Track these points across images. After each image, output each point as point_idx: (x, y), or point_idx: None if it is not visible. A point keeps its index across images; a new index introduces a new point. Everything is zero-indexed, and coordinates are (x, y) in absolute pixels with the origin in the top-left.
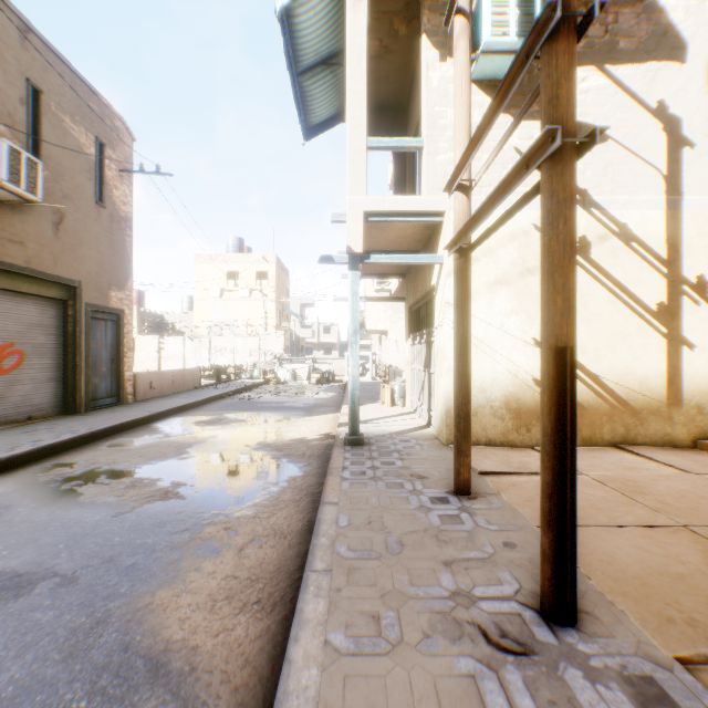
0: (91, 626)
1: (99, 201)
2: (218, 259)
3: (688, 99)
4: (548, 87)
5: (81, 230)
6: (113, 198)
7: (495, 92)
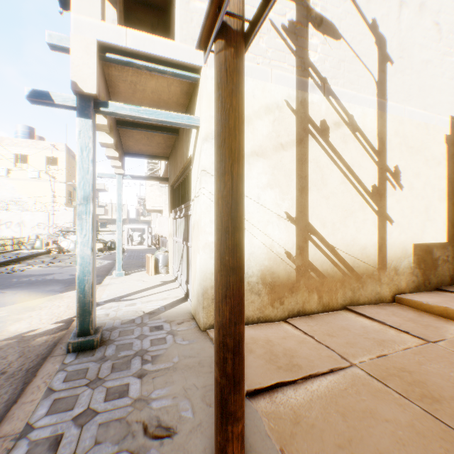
0: None
1: None
2: (5, 142)
3: (390, 25)
4: None
5: None
6: None
7: None
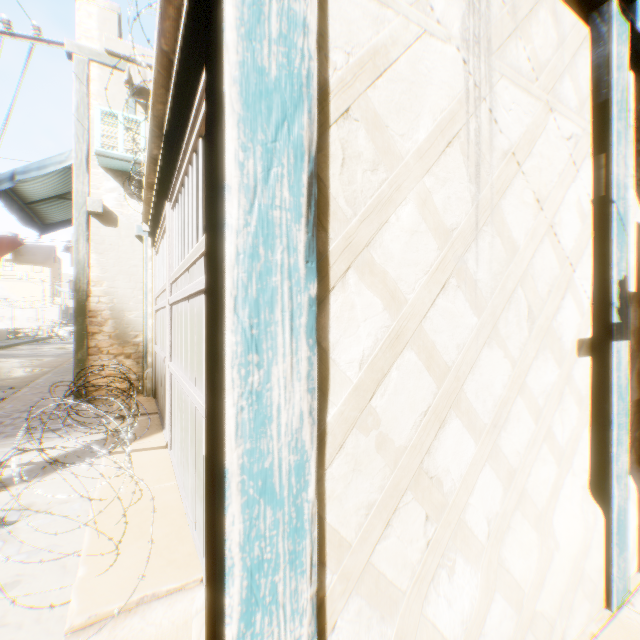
0: (58, 353)
1: None
2: None
3: None
4: None
5: None
6: None
7: None
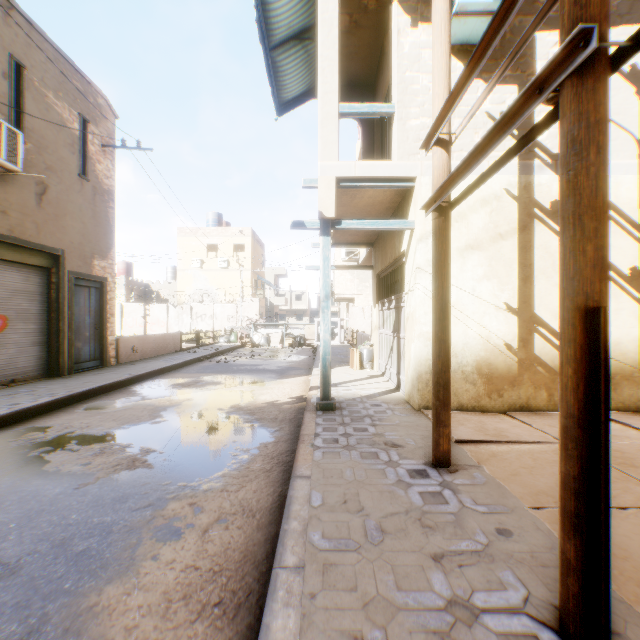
0: (20, 638)
1: (82, 174)
2: (199, 233)
3: None
4: None
5: (64, 201)
6: (96, 172)
7: (466, 57)
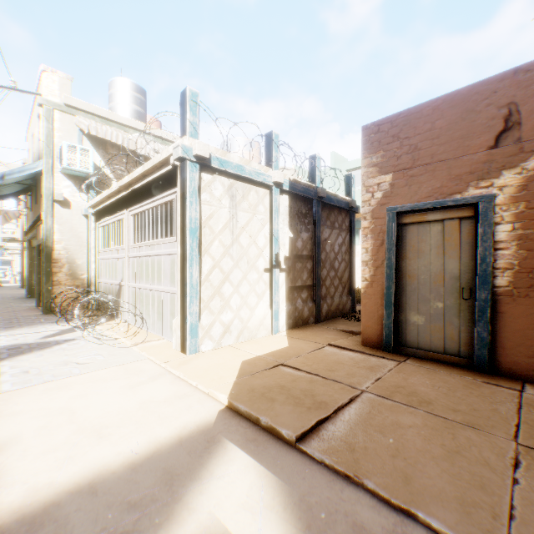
0: None
1: None
2: None
3: None
4: (23, 245)
5: None
6: None
7: None
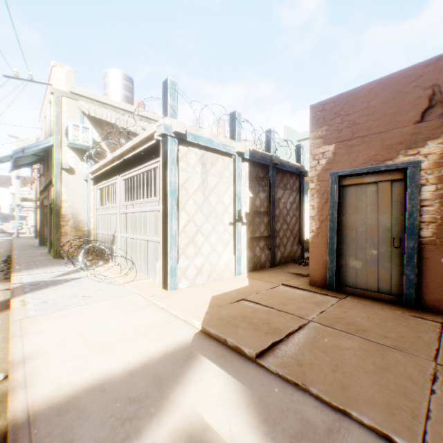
0: None
1: None
2: None
3: None
4: (36, 204)
5: None
6: None
7: None
